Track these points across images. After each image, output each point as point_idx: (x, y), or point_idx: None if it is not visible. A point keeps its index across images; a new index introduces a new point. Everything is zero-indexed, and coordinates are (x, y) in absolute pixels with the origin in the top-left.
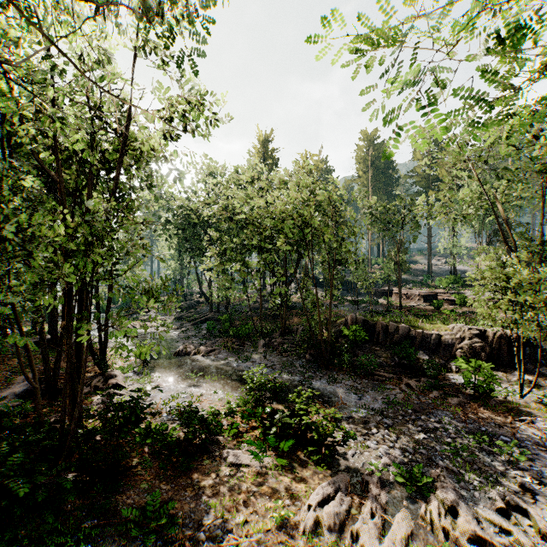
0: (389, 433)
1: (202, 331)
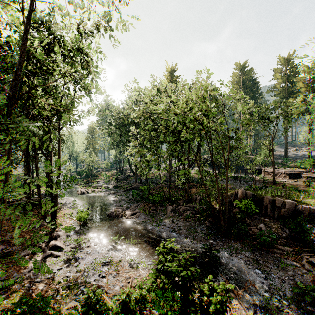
0: None
1: (130, 196)
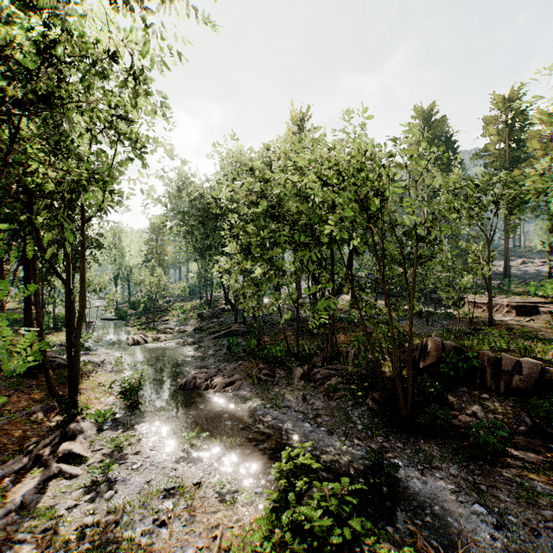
0: None
1: (224, 348)
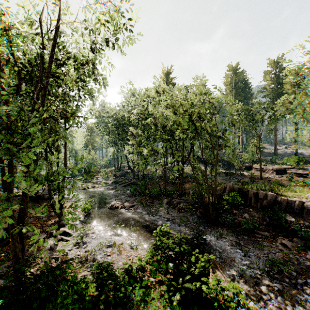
0: (283, 301)
1: (128, 191)
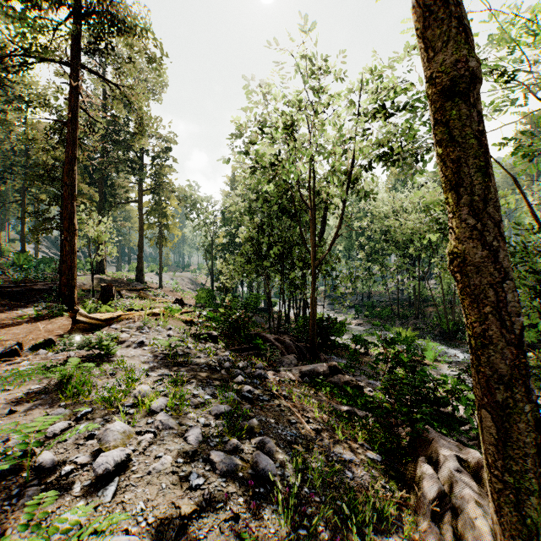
0: None
1: (351, 313)
